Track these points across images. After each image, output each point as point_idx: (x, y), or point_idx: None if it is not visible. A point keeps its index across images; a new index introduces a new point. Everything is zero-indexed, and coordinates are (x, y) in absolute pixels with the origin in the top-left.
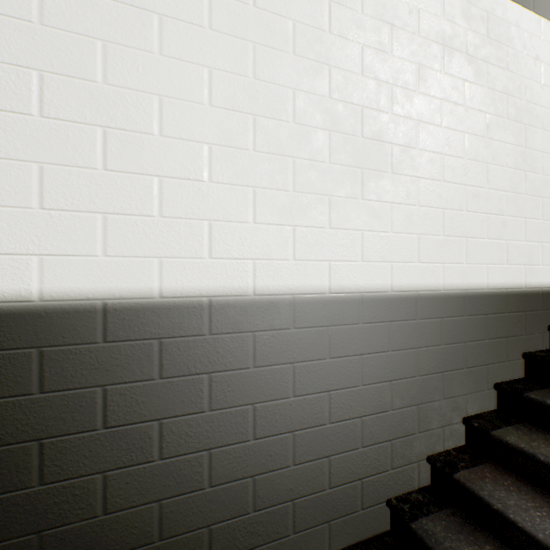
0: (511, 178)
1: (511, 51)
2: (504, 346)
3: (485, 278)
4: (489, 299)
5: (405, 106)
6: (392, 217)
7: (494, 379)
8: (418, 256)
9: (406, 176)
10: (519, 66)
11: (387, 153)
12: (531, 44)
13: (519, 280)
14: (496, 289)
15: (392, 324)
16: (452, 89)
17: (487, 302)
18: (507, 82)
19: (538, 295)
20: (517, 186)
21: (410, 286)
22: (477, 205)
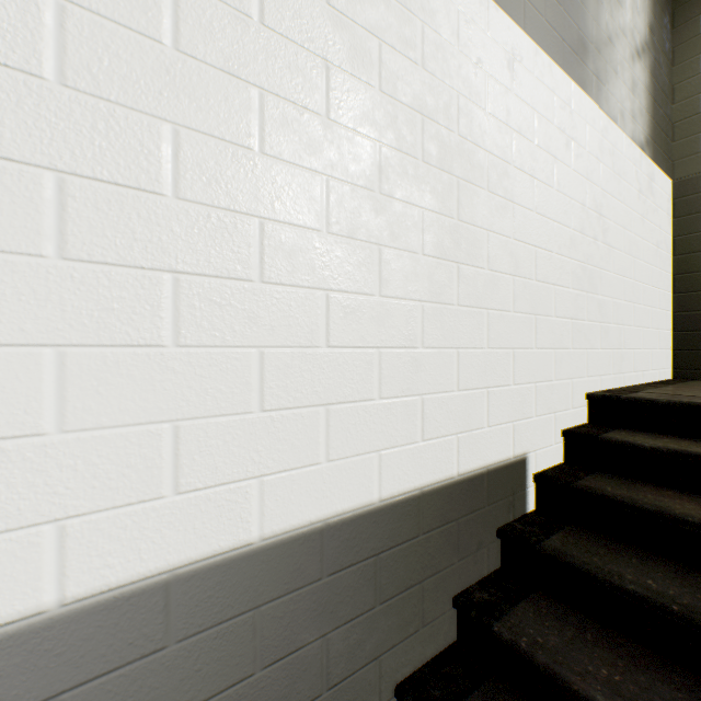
0: (433, 275)
1: (433, 34)
2: (417, 601)
3: (375, 479)
4: (385, 520)
5: (123, 76)
6: (65, 388)
7: (396, 676)
8: (178, 477)
9: (126, 268)
10: (448, 68)
11: (40, 197)
12: (470, 35)
13: (448, 464)
14: (400, 494)
15: (65, 699)
16: (289, 70)
17: (381, 527)
18: (424, 92)
19: (482, 480)
20: (444, 291)
21: (144, 565)
22: (356, 332)
